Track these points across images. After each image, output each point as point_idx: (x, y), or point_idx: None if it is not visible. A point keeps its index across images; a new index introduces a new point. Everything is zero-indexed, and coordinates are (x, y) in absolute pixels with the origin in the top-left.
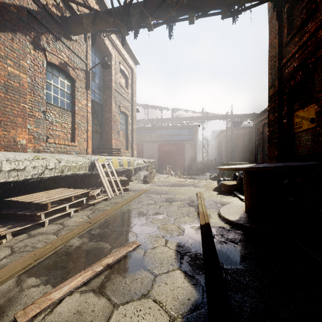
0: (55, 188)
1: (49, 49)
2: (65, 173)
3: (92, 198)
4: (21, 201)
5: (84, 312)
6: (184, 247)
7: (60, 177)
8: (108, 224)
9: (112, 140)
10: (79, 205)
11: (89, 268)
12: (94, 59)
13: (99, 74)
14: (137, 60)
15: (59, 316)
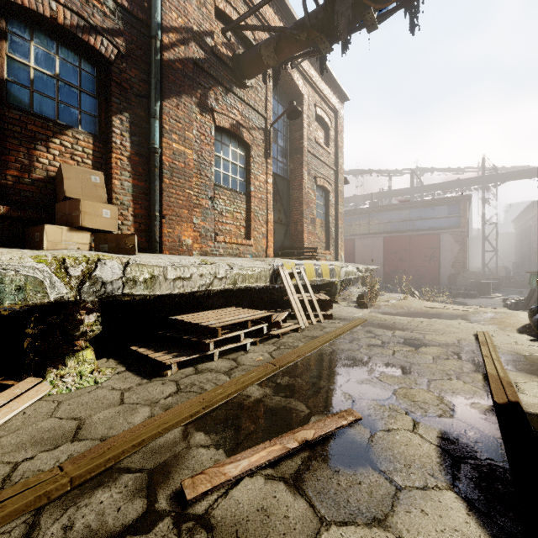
0: (226, 307)
1: (218, 108)
2: (238, 286)
3: (275, 326)
4: (187, 321)
5: (273, 514)
6: (458, 445)
7: (232, 291)
8: (302, 370)
9: (303, 234)
10: (258, 334)
11: (276, 440)
12: (277, 109)
13: (283, 130)
14: (344, 94)
15: (236, 505)
